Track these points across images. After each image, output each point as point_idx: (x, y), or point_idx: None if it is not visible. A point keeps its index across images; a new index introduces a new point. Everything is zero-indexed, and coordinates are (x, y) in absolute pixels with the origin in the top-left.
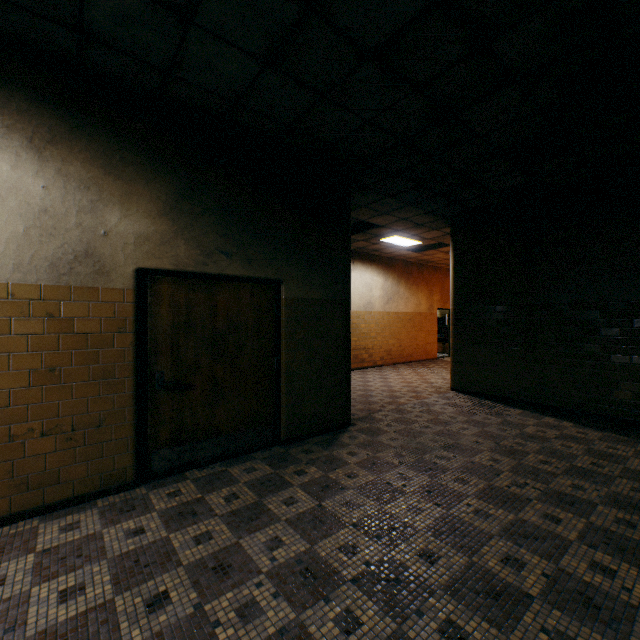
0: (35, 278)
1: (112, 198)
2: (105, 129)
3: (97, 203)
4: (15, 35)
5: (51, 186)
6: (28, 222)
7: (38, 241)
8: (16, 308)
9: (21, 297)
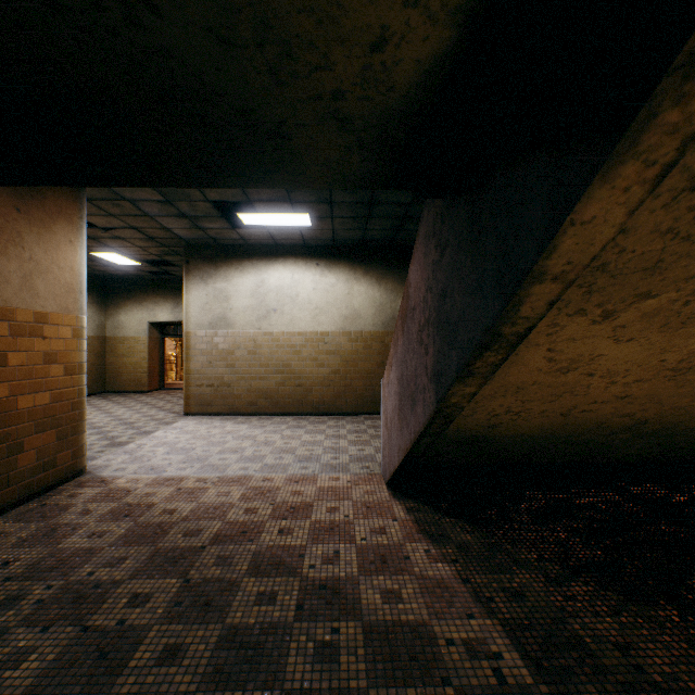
0: (378, 329)
1: (401, 294)
2: (399, 267)
3: (396, 297)
4: (373, 245)
5: (382, 294)
6: (376, 309)
7: (378, 315)
8: (373, 340)
9: (374, 336)
